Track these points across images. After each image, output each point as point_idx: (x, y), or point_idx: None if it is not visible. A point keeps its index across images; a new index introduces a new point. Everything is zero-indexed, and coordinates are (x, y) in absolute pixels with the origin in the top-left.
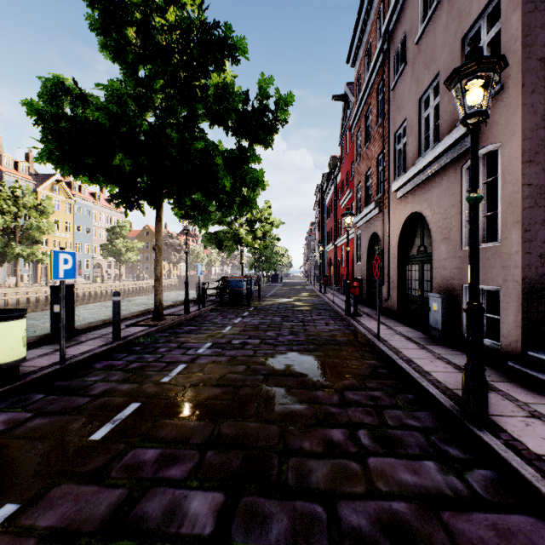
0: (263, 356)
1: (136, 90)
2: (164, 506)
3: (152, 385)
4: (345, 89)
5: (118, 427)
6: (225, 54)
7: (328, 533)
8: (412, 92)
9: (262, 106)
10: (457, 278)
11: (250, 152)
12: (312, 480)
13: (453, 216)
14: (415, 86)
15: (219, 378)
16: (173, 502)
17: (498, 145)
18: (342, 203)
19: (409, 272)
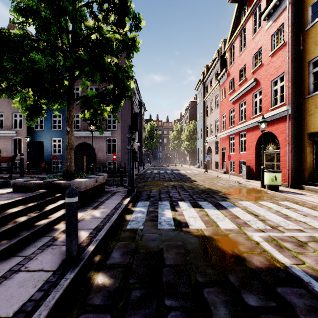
0: None
1: None
2: None
3: None
4: None
5: None
6: None
7: None
8: None
9: None
10: None
11: None
12: None
13: (10, 147)
14: None
15: None
16: None
17: (22, 138)
18: None
19: None
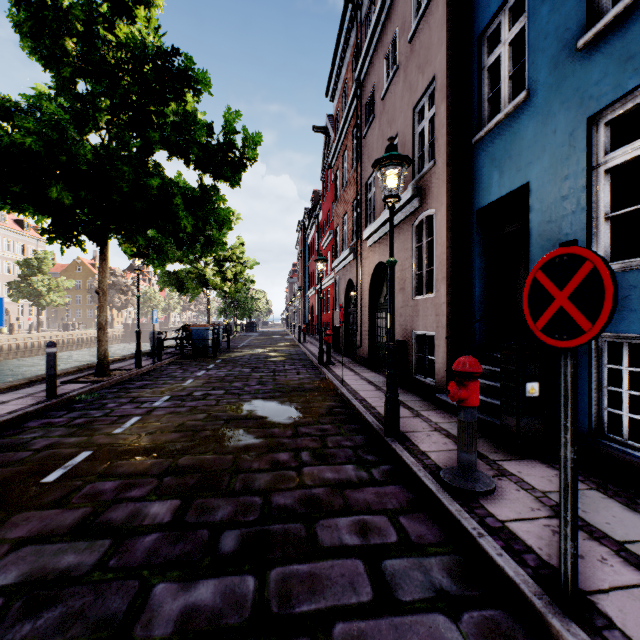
0: (226, 404)
1: (75, 107)
2: (127, 513)
3: (103, 436)
4: (326, 121)
5: (71, 470)
6: (185, 85)
7: (261, 510)
8: (379, 145)
9: (228, 142)
10: (409, 325)
11: (214, 192)
12: (256, 485)
13: (407, 269)
14: (382, 140)
15: (178, 426)
16: (135, 510)
17: (434, 211)
18: (324, 245)
19: (378, 319)
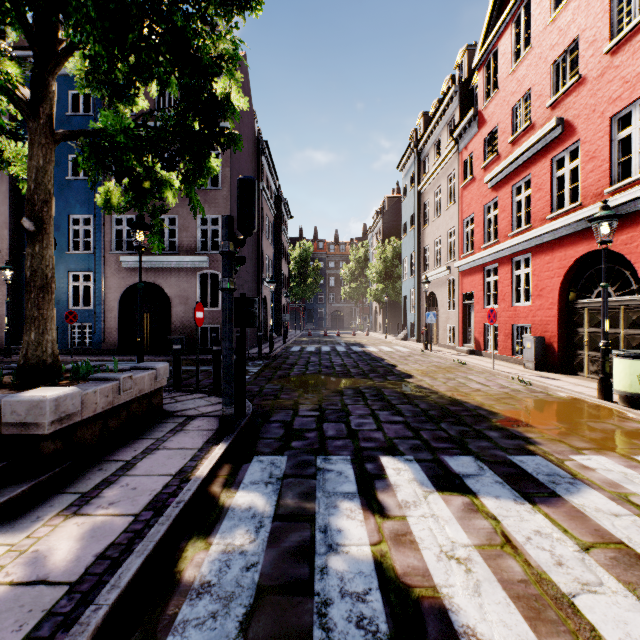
0: None
1: None
2: None
3: None
4: None
5: None
6: None
7: None
8: None
9: None
10: None
11: None
12: None
13: None
14: None
15: None
16: None
17: None
18: None
19: None
